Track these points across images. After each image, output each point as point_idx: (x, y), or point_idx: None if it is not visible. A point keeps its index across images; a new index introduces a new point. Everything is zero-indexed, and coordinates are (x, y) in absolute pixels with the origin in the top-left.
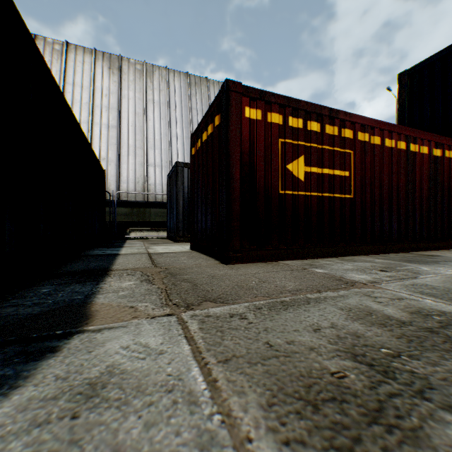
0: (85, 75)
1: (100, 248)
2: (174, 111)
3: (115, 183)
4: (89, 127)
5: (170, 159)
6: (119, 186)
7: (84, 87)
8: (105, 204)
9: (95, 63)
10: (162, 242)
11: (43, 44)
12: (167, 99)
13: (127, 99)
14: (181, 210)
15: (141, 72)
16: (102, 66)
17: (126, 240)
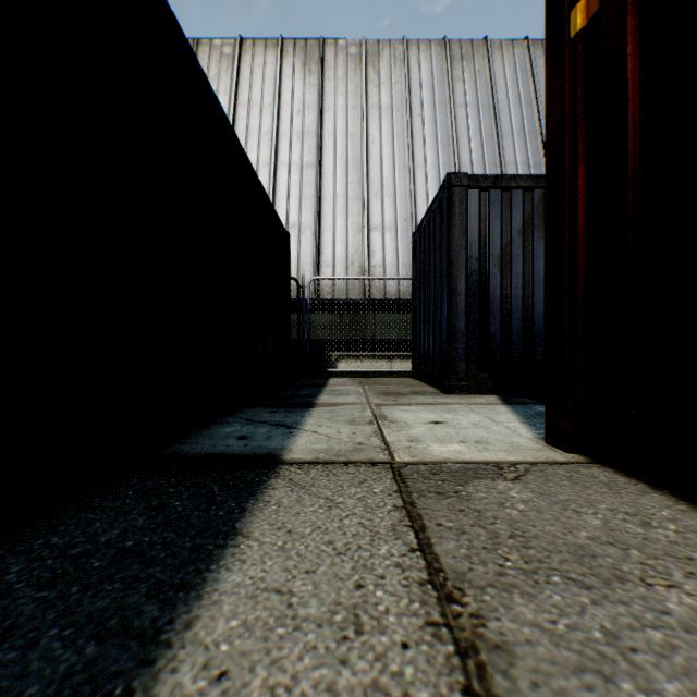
0: (266, 86)
1: (256, 408)
2: (420, 119)
3: (311, 269)
4: (270, 172)
5: (413, 213)
6: (319, 273)
7: (264, 107)
8: (288, 303)
9: (282, 63)
10: (409, 389)
11: (207, 52)
12: (404, 97)
13: (333, 113)
14: (460, 304)
15: (357, 59)
16: (292, 65)
17: (327, 379)
